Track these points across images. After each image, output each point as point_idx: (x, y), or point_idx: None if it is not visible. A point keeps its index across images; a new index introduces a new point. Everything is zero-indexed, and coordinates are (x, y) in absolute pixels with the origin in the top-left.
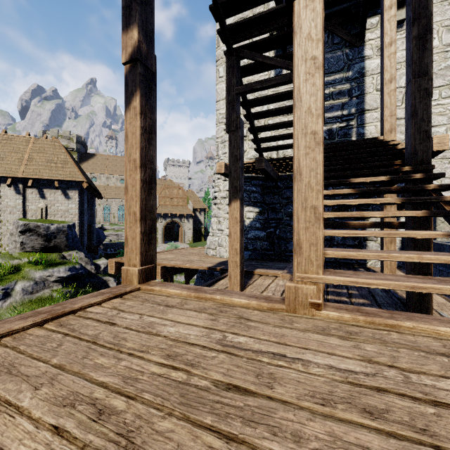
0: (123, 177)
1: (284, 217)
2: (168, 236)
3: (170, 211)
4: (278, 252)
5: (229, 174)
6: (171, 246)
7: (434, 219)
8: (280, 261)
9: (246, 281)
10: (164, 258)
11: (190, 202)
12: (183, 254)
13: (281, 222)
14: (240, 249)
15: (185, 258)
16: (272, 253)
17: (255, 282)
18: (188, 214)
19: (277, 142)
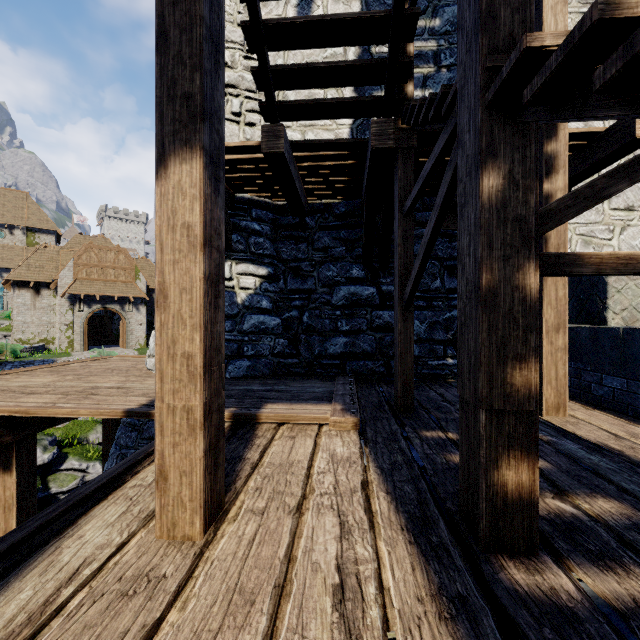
0: (1, 226)
1: (319, 288)
2: (99, 337)
3: (100, 292)
4: (308, 360)
5: (158, 43)
6: (98, 355)
7: (601, 285)
8: (312, 378)
9: (235, 455)
10: (16, 387)
11: (142, 277)
12: (86, 374)
13: (313, 298)
14: (208, 358)
15: (80, 383)
16: (295, 362)
17: (264, 455)
18: (138, 298)
19: (304, 136)
